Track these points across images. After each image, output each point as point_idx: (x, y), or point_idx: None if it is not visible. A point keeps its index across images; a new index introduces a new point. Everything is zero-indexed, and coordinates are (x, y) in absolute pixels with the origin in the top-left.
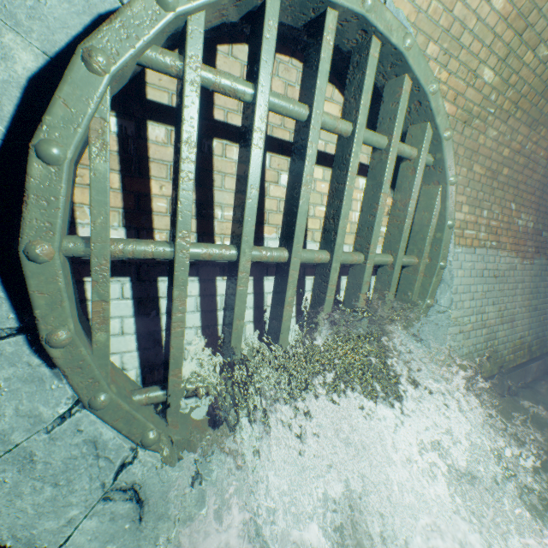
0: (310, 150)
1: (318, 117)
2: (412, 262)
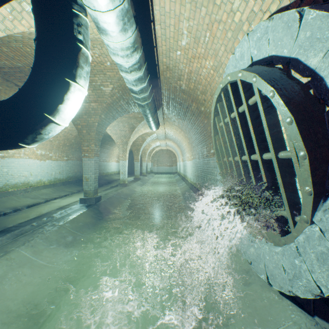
0: (230, 127)
1: (228, 118)
2: (289, 155)
